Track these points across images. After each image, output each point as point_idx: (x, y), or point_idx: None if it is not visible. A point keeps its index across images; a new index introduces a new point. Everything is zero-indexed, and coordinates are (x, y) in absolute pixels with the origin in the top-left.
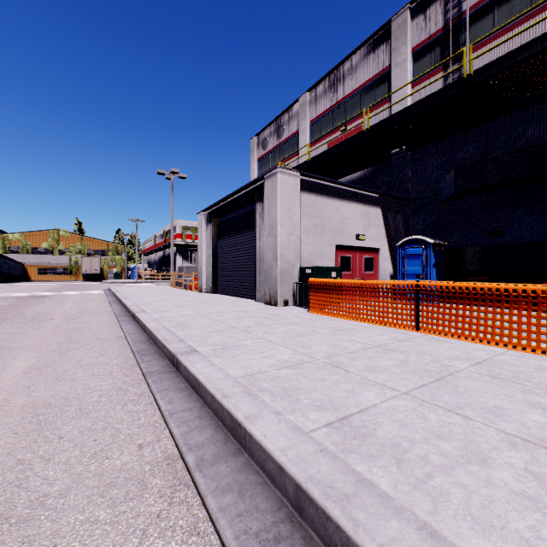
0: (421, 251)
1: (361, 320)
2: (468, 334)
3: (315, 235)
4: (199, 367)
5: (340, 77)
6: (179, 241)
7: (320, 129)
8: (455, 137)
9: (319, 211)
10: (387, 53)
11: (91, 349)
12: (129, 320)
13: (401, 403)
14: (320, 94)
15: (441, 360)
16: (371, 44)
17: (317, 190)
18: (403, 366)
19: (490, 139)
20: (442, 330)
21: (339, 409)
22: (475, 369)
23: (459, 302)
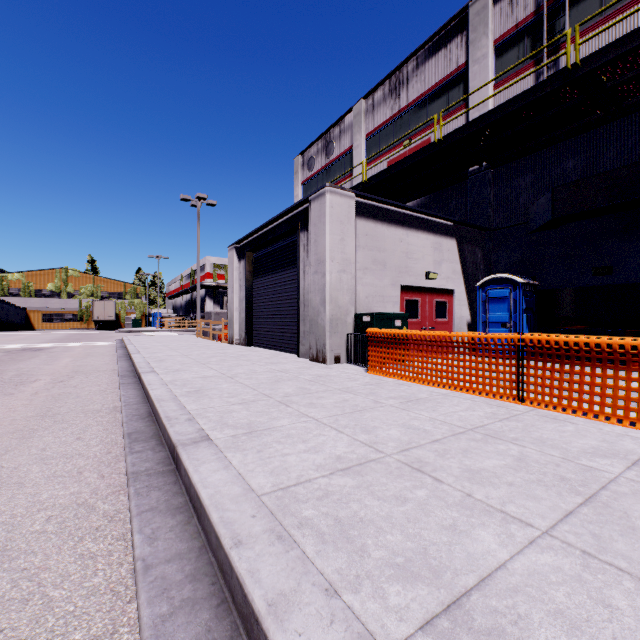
0: (508, 293)
1: (440, 386)
2: (600, 411)
3: (375, 273)
4: (205, 473)
5: (403, 79)
6: (210, 282)
7: (378, 144)
8: (550, 149)
9: (379, 242)
10: (462, 47)
11: (66, 429)
12: (133, 384)
13: (548, 561)
14: (379, 101)
15: (576, 456)
16: (442, 38)
17: (377, 215)
18: (523, 469)
19: (596, 151)
20: (558, 403)
21: (441, 578)
22: (638, 476)
23: (585, 365)
